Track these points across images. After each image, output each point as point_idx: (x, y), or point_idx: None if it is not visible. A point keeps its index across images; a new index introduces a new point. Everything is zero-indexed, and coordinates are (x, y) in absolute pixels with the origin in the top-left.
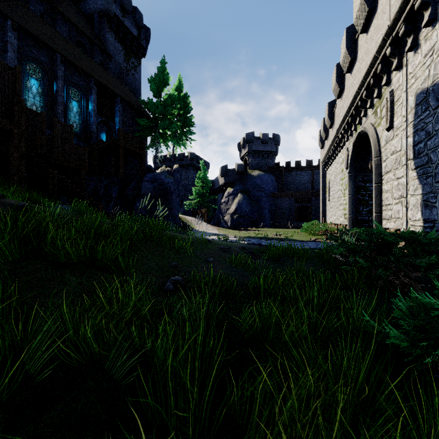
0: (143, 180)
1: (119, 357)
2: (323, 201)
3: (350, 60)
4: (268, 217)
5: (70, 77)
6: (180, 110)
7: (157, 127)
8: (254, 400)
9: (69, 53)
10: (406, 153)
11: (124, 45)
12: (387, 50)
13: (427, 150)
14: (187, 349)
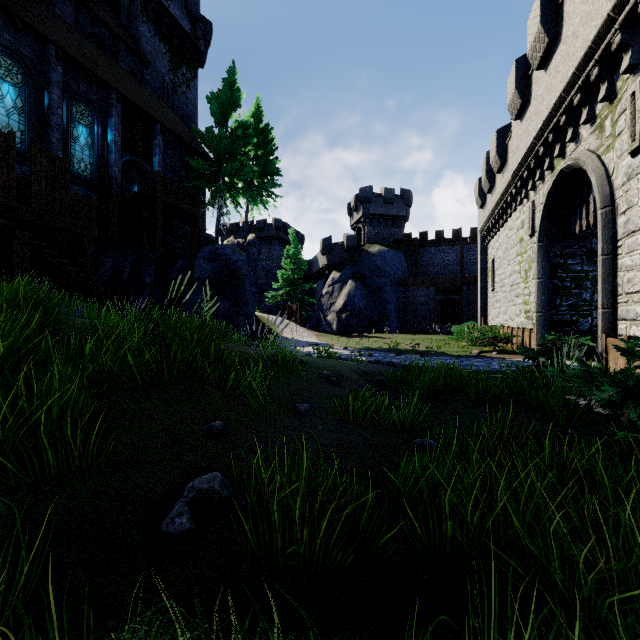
0: (196, 257)
1: None
2: (482, 291)
3: (547, 42)
4: (395, 317)
5: (75, 85)
6: (258, 149)
7: (220, 174)
8: None
9: (73, 46)
10: None
11: (169, 46)
12: None
13: None
14: None
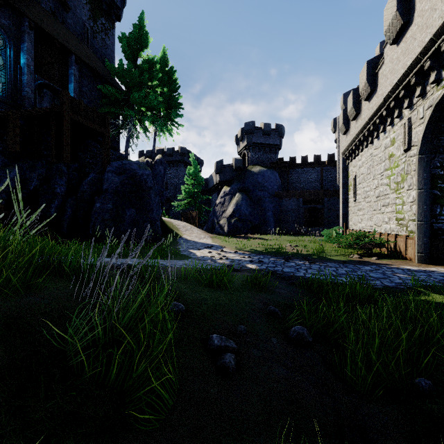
0: (105, 171)
1: None
2: (344, 201)
3: None
4: (272, 221)
5: None
6: (164, 86)
7: (130, 102)
8: None
9: None
10: None
11: None
12: None
13: None
14: None
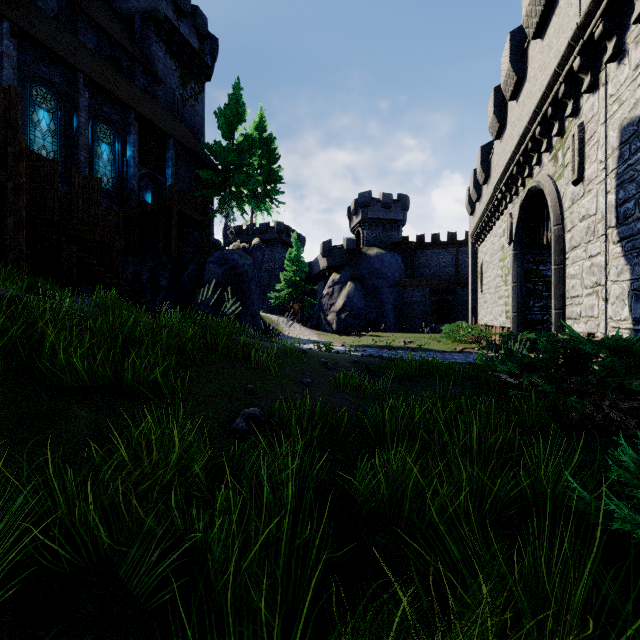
0: (206, 262)
1: (147, 554)
2: (473, 292)
3: (515, 80)
4: (392, 317)
5: (99, 107)
6: (262, 159)
7: (228, 184)
8: (382, 638)
9: (97, 72)
10: (604, 217)
11: (179, 62)
12: (575, 61)
13: (639, 212)
14: (264, 542)
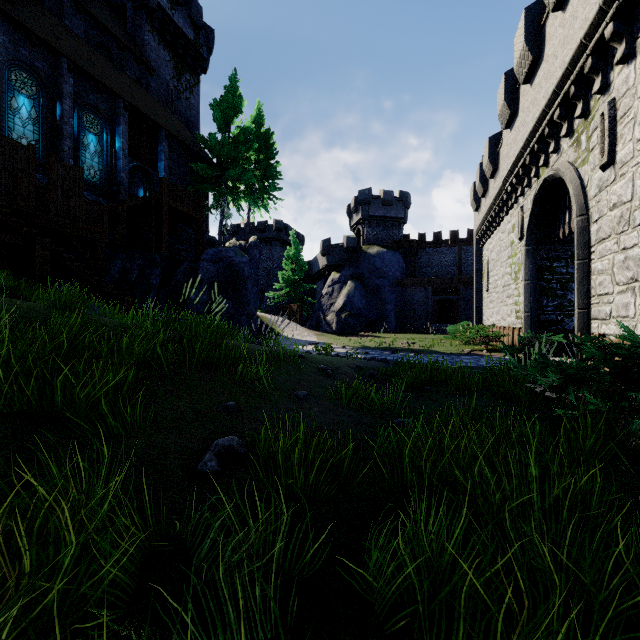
0: (200, 259)
1: None
2: (478, 292)
3: (531, 60)
4: (393, 317)
5: (85, 95)
6: (260, 154)
7: (223, 178)
8: None
9: (83, 58)
10: None
11: (173, 53)
12: (607, 28)
13: None
14: None
